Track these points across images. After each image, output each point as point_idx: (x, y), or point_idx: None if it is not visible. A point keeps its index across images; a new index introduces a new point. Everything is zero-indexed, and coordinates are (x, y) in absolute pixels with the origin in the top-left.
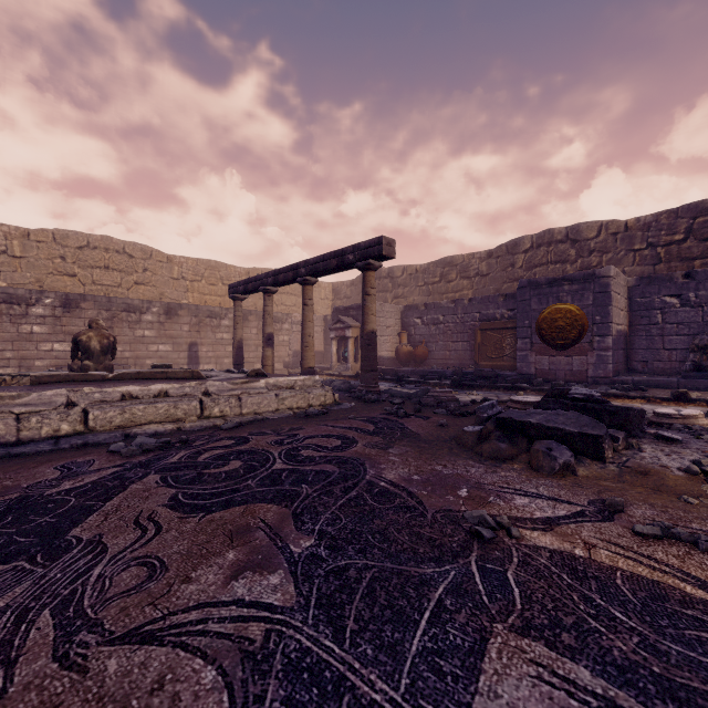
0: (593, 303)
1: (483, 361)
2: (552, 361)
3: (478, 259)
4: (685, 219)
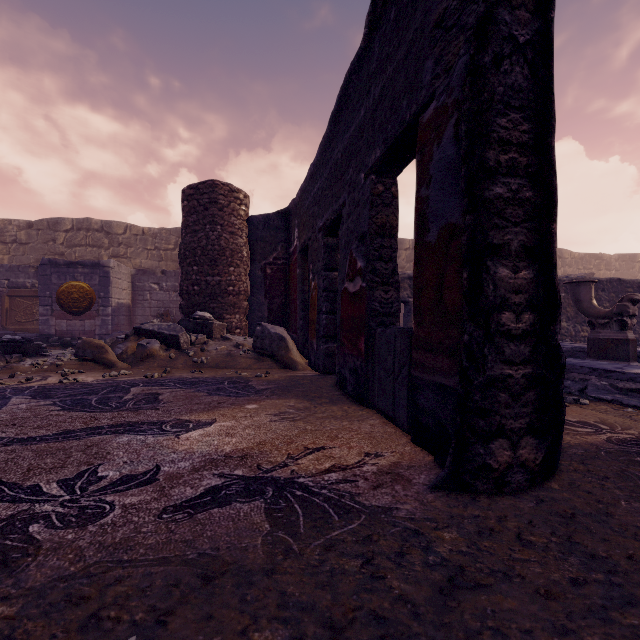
0: (99, 283)
1: (13, 325)
2: (70, 324)
3: (16, 226)
4: (175, 237)
